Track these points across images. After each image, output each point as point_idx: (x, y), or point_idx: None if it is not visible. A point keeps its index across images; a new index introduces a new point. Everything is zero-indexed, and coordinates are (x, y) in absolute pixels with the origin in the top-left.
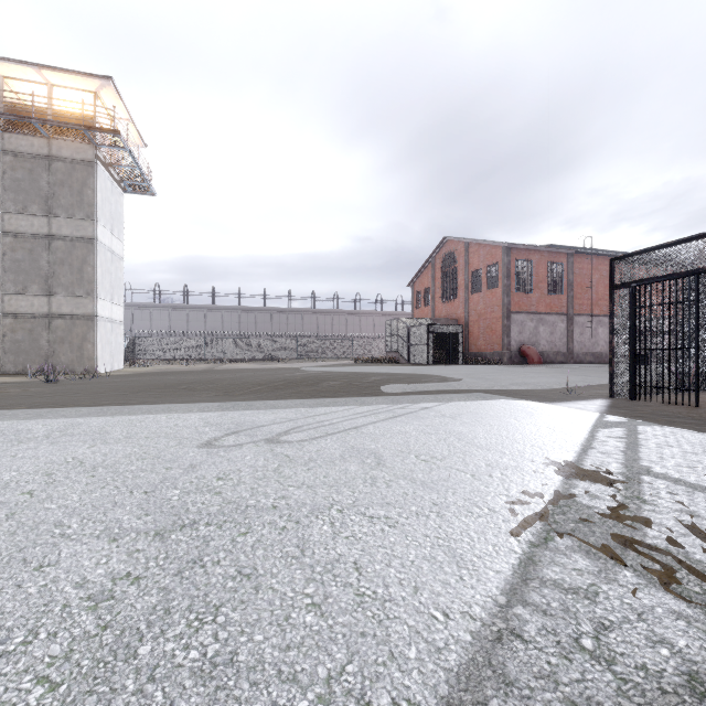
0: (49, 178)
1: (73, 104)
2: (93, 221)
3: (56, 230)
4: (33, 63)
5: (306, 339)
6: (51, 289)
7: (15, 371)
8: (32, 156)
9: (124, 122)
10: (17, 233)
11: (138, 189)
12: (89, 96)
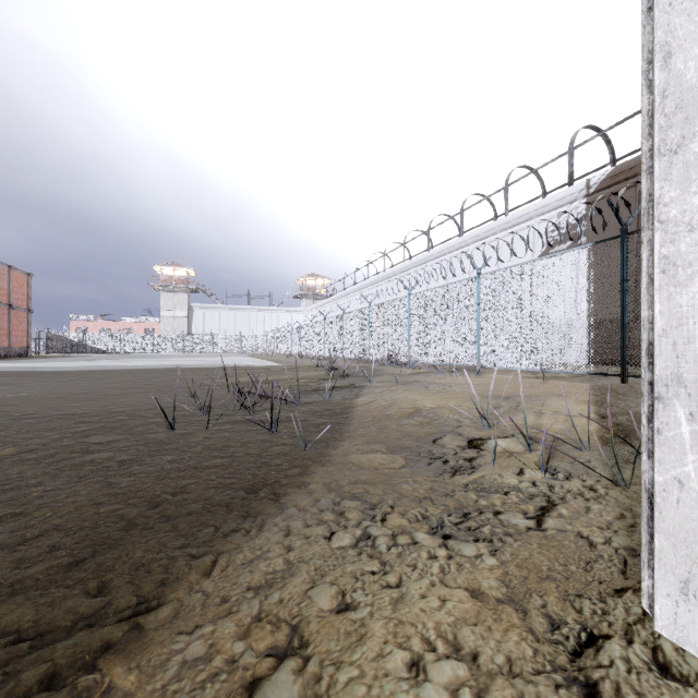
0: None
1: None
2: None
3: None
4: None
5: None
6: None
7: None
8: None
9: None
10: None
11: None
12: None
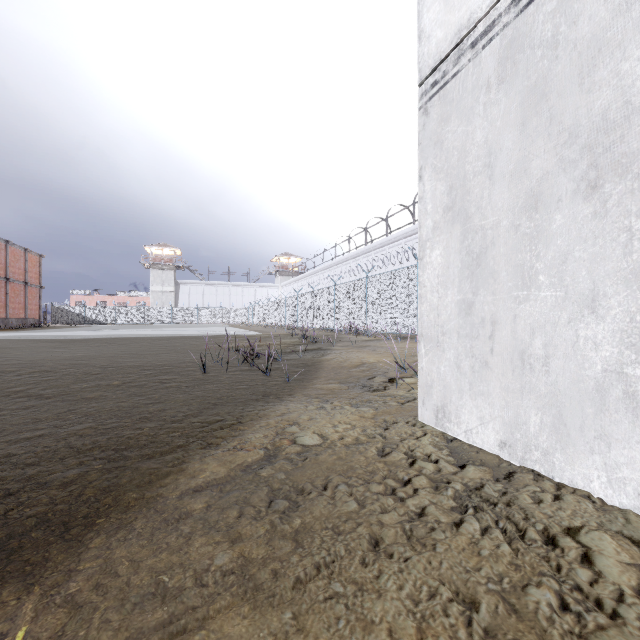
0: None
1: None
2: None
3: None
4: None
5: None
6: None
7: None
8: None
9: None
10: None
11: None
12: None
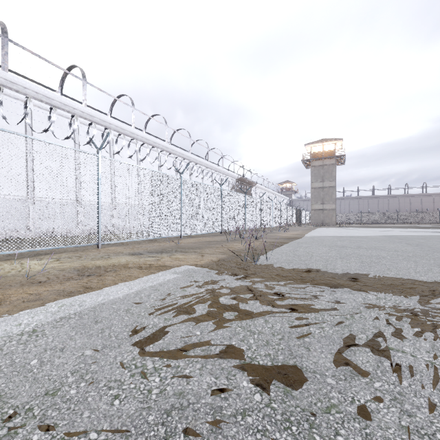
0: (322, 171)
1: (325, 146)
2: (334, 181)
3: (324, 185)
4: (321, 142)
5: (403, 212)
6: (323, 202)
7: (314, 225)
8: (318, 166)
9: (338, 146)
10: (314, 187)
11: (339, 164)
12: (332, 144)
